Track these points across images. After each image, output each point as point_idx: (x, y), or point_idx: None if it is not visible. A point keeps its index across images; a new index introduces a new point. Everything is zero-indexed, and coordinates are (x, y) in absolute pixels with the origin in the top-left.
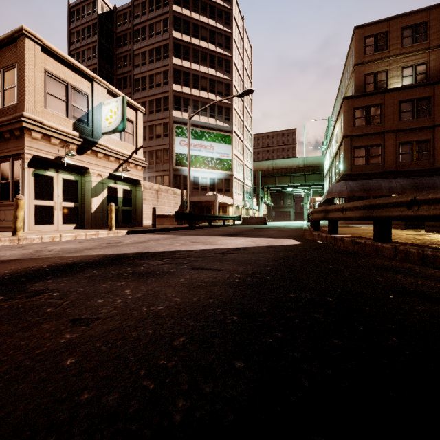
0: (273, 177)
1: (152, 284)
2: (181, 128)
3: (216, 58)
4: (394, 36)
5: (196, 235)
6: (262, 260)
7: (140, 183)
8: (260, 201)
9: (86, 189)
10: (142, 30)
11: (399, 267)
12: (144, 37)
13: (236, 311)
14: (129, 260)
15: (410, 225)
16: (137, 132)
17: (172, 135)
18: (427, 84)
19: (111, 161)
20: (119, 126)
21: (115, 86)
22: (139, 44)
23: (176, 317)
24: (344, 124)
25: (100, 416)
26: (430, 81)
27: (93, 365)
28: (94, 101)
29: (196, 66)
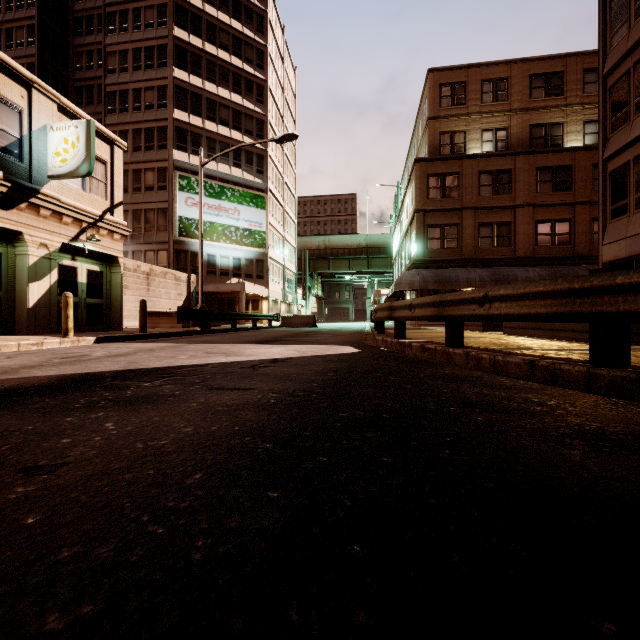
0: (326, 259)
1: (149, 414)
2: (187, 179)
3: (243, 79)
4: (474, 89)
5: (212, 342)
6: (308, 375)
7: (118, 262)
8: (307, 293)
9: (18, 268)
10: (121, 15)
11: (468, 376)
12: (125, 27)
13: (271, 438)
14: (106, 382)
15: (489, 327)
16: (114, 179)
17: (172, 188)
18: (508, 154)
19: (66, 223)
20: (80, 167)
21: (72, 98)
22: (115, 36)
23: (188, 452)
24: (415, 195)
25: (92, 571)
26: (511, 151)
27: (70, 519)
28: (33, 121)
29: (213, 86)
